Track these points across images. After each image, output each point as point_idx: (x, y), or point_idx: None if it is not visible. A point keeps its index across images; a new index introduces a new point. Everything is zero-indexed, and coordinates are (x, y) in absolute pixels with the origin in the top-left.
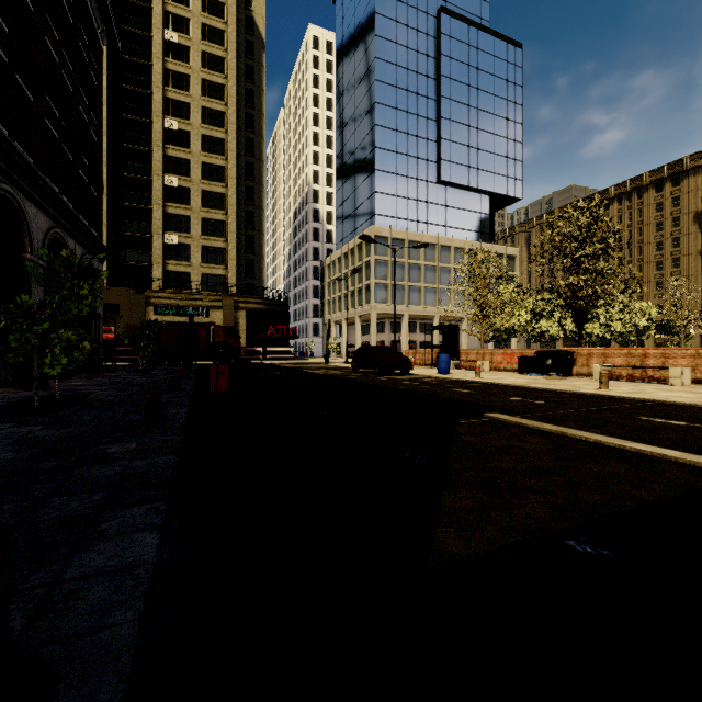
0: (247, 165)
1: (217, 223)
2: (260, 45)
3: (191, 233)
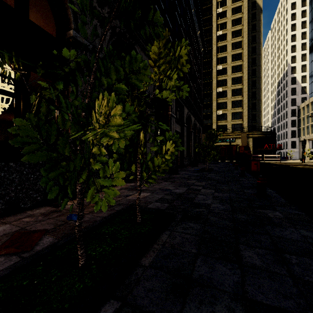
0: (252, 71)
1: (238, 101)
2: (259, 11)
3: (227, 108)
